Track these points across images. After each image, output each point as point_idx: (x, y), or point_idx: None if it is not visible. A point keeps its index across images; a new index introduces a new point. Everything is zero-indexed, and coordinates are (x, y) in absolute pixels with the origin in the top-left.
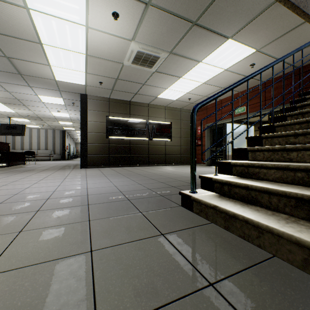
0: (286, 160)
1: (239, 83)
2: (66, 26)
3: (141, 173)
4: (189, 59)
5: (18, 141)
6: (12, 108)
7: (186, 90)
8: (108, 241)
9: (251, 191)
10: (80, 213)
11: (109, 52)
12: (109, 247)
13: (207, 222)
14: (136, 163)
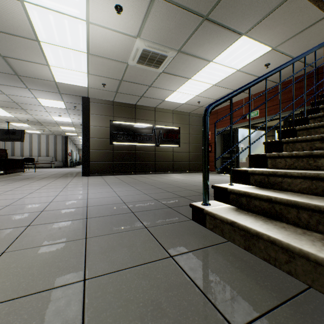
0: (312, 168)
1: (257, 81)
2: (65, 21)
3: (147, 181)
4: (198, 58)
5: (17, 147)
6: (10, 112)
7: (195, 93)
8: (106, 266)
9: (275, 204)
10: (76, 229)
11: (112, 50)
12: (107, 275)
13: (223, 240)
14: (142, 171)
